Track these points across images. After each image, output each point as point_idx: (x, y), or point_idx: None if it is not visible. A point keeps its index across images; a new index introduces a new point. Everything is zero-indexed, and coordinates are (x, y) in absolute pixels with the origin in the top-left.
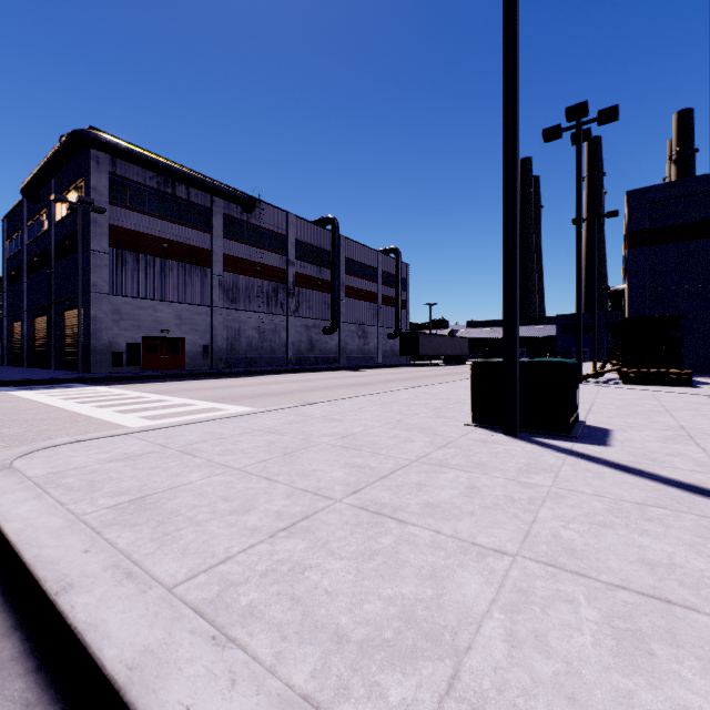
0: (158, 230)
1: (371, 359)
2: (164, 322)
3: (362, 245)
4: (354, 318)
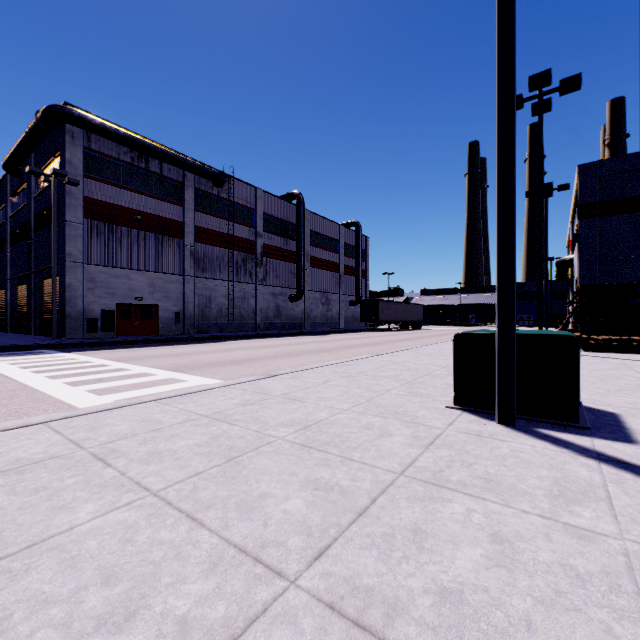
0: (131, 202)
1: (333, 325)
2: (138, 290)
3: (325, 219)
4: (318, 287)
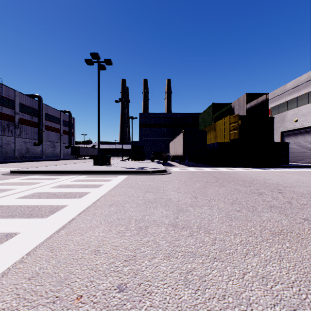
0: None
1: (57, 157)
2: None
3: (53, 108)
4: (49, 139)
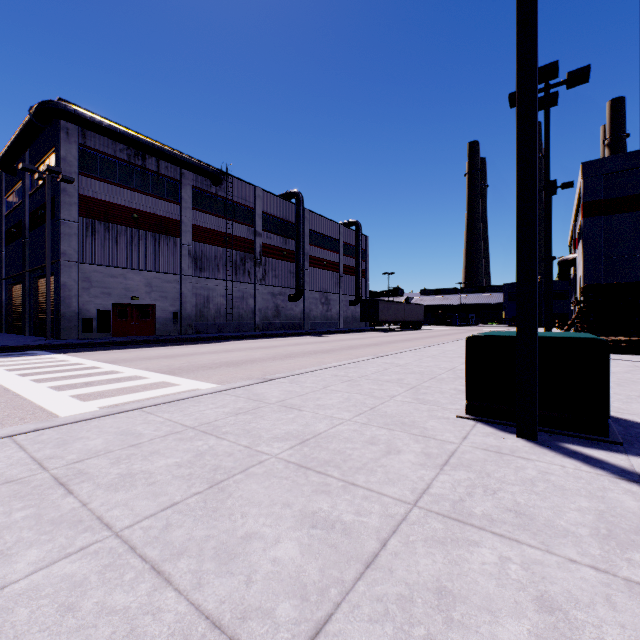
0: (128, 200)
1: (333, 325)
2: (134, 289)
3: (325, 218)
4: (317, 287)
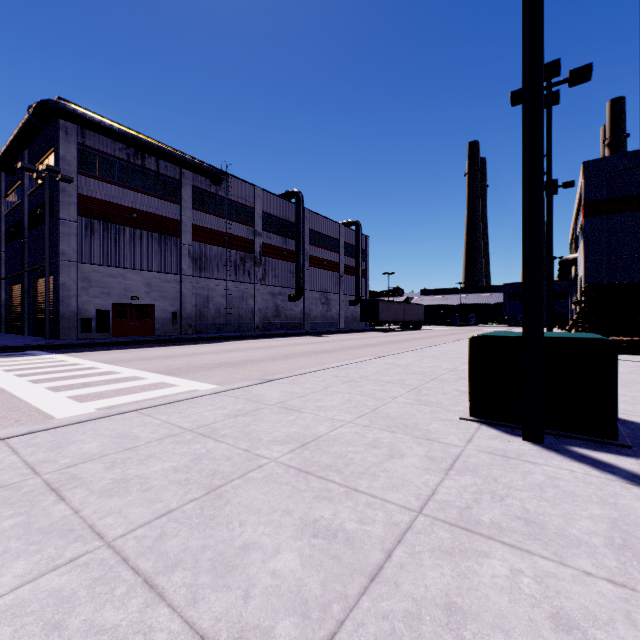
0: (127, 200)
1: (333, 325)
2: (134, 289)
3: (325, 218)
4: (317, 286)
